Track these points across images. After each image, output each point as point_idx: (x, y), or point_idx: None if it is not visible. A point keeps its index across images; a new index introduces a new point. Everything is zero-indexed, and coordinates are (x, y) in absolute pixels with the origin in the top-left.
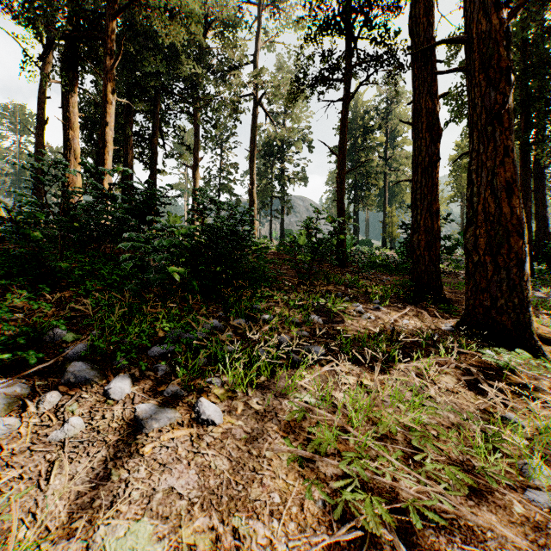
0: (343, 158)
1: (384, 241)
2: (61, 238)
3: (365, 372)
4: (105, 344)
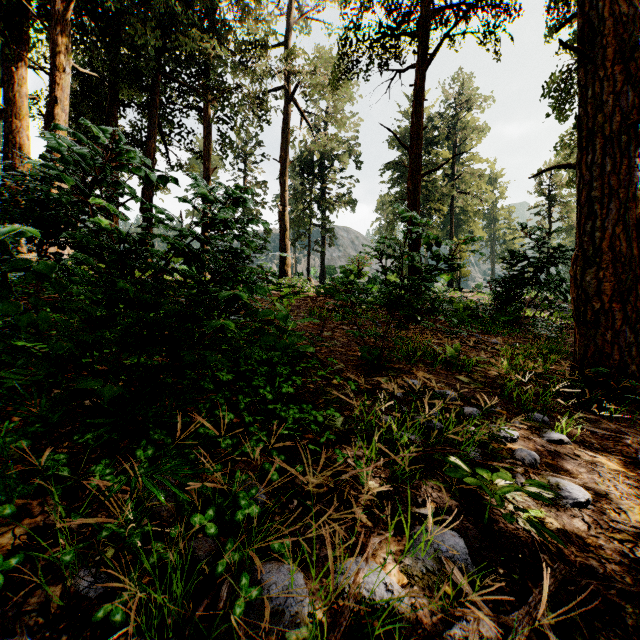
0: (417, 154)
1: (450, 280)
2: None
3: None
4: None
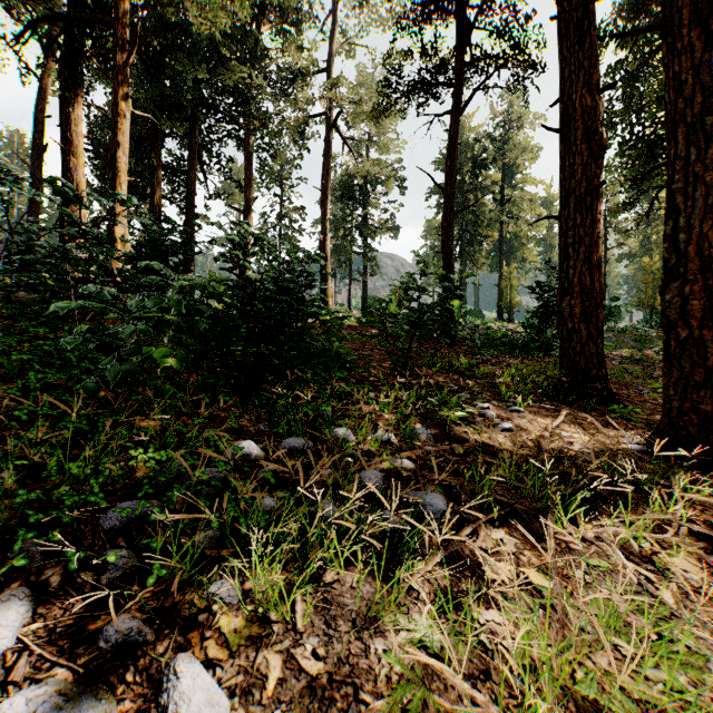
0: (450, 193)
1: (500, 311)
2: (34, 304)
3: (526, 548)
4: (4, 508)
